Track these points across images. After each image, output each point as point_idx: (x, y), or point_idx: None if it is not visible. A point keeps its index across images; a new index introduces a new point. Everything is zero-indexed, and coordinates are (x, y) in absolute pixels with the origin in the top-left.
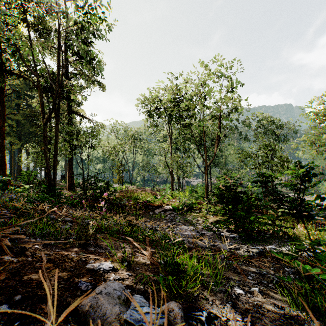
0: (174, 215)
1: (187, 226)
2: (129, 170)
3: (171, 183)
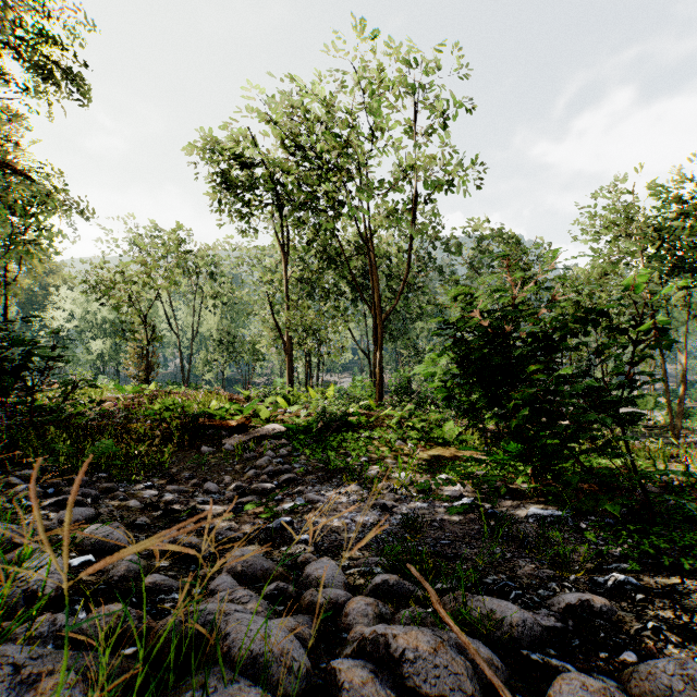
0: (289, 452)
1: (337, 486)
2: (180, 353)
3: (288, 372)
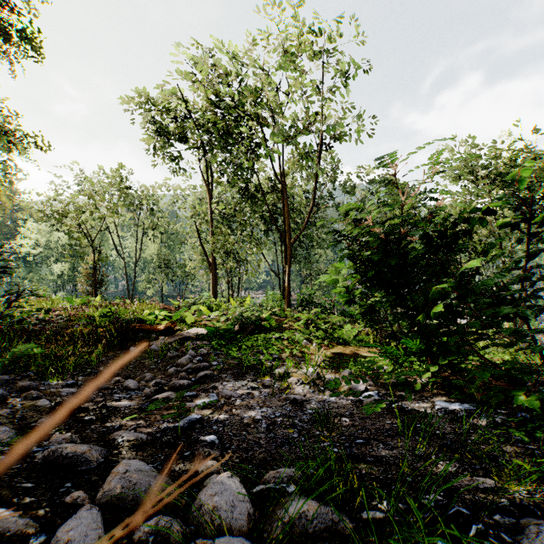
0: (209, 351)
1: (250, 381)
2: (126, 273)
3: (213, 287)
